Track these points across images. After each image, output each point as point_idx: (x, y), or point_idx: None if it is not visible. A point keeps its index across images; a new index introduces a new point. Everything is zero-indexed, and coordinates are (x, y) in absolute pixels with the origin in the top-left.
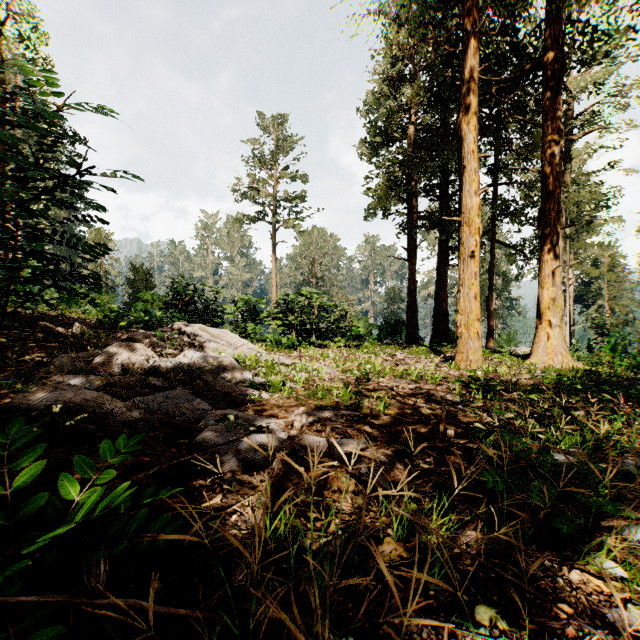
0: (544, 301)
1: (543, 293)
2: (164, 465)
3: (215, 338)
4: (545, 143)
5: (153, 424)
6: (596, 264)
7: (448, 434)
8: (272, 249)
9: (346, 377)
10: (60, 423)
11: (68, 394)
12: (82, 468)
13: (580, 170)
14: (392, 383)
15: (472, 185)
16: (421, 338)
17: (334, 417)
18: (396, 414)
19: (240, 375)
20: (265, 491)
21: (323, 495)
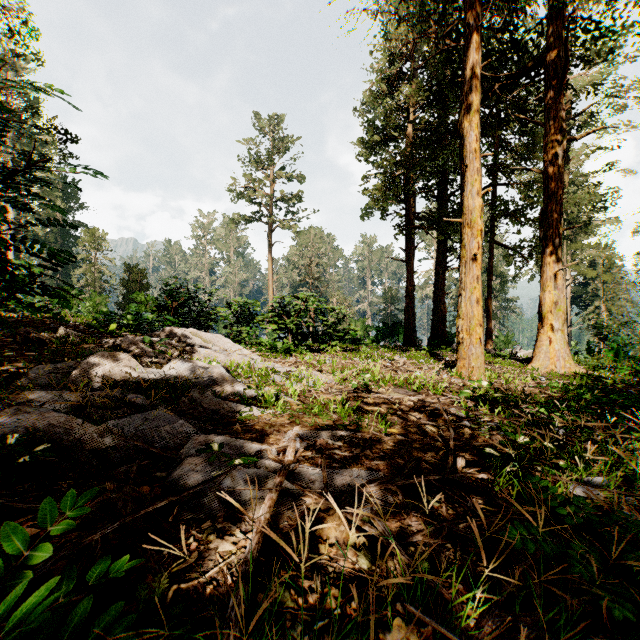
0: (546, 304)
1: (545, 296)
2: (127, 519)
3: (207, 343)
4: (547, 143)
5: (128, 452)
6: (593, 265)
7: (458, 462)
8: (269, 249)
9: (344, 388)
10: (17, 456)
11: (32, 418)
12: (12, 541)
13: (577, 171)
14: (392, 394)
15: (474, 185)
16: (419, 340)
17: (331, 439)
18: (398, 433)
19: (231, 387)
20: (247, 555)
21: (318, 550)
